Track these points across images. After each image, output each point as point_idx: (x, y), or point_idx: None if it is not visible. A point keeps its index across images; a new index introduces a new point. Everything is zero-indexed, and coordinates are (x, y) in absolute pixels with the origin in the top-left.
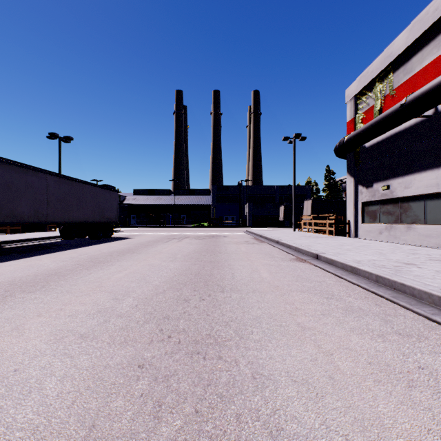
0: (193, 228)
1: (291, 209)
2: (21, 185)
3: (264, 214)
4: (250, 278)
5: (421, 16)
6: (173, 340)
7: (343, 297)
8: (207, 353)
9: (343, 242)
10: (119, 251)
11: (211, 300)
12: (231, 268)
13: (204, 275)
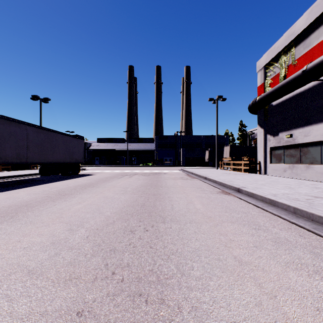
0: (141, 167)
1: (214, 153)
2: (5, 133)
3: (194, 157)
4: (186, 209)
5: (318, 2)
6: (116, 278)
7: (269, 228)
8: (149, 294)
9: (257, 178)
10: (82, 185)
11: (154, 230)
12: (170, 200)
13: (149, 206)
